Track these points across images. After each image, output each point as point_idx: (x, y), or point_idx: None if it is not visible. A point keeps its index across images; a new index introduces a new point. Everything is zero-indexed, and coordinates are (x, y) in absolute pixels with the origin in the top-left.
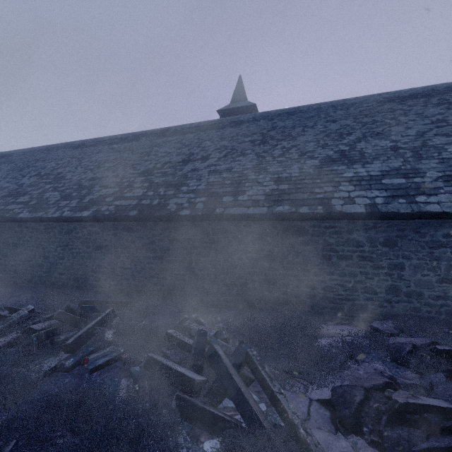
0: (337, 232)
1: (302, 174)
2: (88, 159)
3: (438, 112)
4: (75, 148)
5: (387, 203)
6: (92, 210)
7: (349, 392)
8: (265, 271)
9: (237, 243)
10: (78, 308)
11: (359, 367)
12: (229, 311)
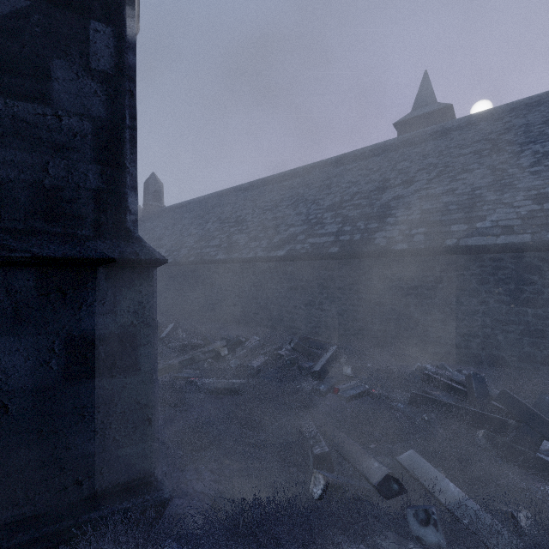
0: None
1: None
2: (262, 200)
3: None
4: (244, 191)
5: None
6: (285, 249)
7: None
8: (527, 320)
9: (479, 282)
10: (305, 341)
11: None
12: (466, 368)
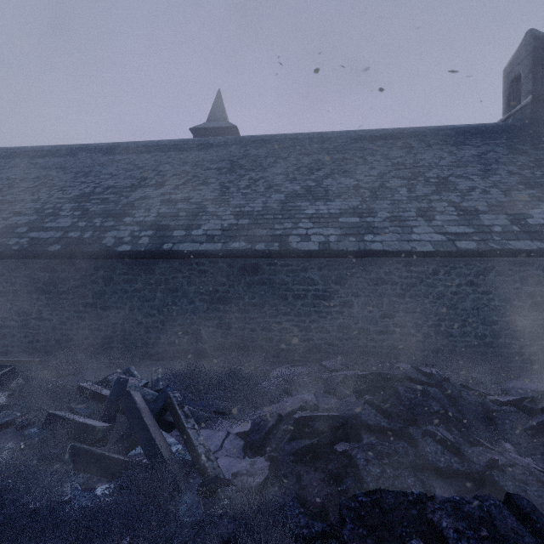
0: (293, 271)
1: (265, 209)
2: None
3: (400, 155)
4: None
5: (339, 241)
6: None
7: (265, 420)
8: (220, 315)
9: (188, 284)
10: None
11: (288, 400)
12: (178, 363)
